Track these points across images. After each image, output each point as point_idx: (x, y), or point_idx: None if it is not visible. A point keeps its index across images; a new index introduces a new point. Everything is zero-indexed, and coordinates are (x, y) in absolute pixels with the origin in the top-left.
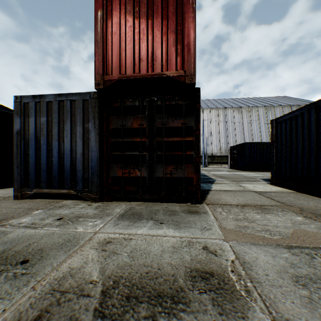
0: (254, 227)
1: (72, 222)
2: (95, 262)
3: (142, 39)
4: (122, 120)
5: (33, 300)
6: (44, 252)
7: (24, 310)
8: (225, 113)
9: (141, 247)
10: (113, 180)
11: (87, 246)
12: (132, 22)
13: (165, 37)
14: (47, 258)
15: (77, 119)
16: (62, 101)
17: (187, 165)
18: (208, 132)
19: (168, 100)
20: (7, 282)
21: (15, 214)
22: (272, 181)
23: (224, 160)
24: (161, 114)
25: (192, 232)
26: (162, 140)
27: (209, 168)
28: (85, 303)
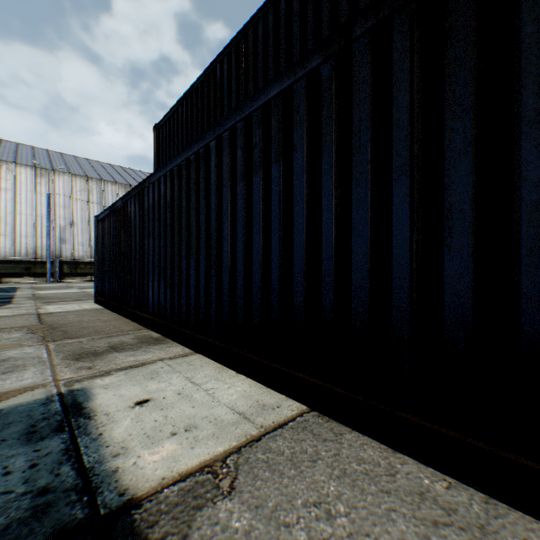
0: None
1: None
2: None
3: None
4: None
5: None
6: None
7: None
8: (103, 190)
9: None
10: None
11: None
12: None
13: None
14: None
15: None
16: None
17: None
18: (67, 217)
19: None
20: None
21: None
22: (95, 297)
23: None
24: None
25: None
26: None
27: (56, 285)
28: None
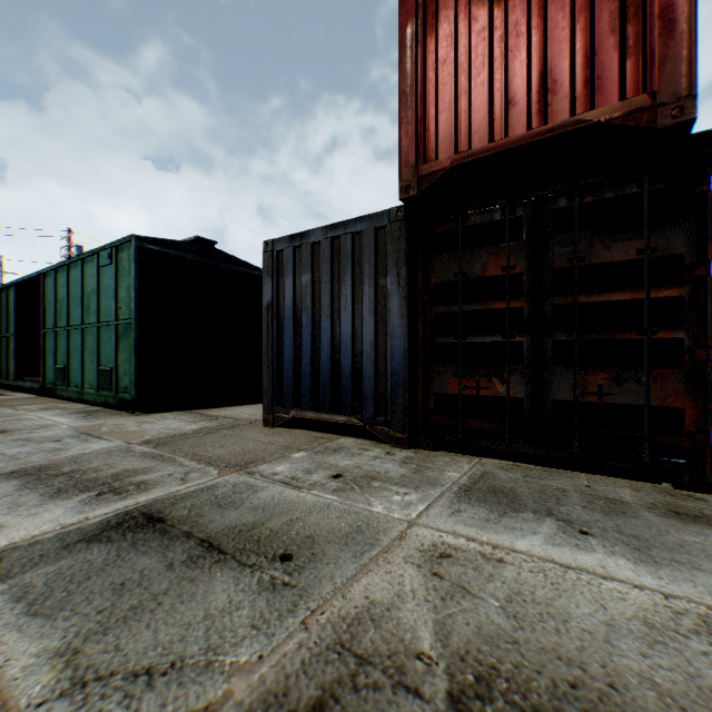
0: None
1: (361, 489)
2: (419, 600)
3: (514, 51)
4: (459, 262)
5: (306, 654)
6: (316, 545)
7: (292, 673)
8: None
9: (536, 592)
10: (437, 403)
11: (397, 553)
12: (485, 19)
13: (582, 19)
14: (322, 559)
15: (364, 270)
16: (337, 237)
17: (656, 372)
18: None
19: (589, 191)
20: (261, 594)
21: (266, 454)
22: None
23: None
24: (567, 232)
25: (708, 589)
26: (570, 301)
27: None
28: (411, 711)
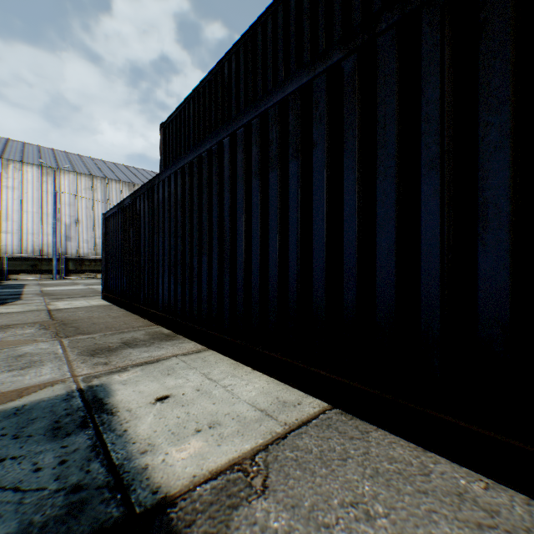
0: None
1: None
2: None
3: None
4: None
5: None
6: None
7: None
8: (108, 188)
9: None
10: None
11: None
12: None
13: None
14: None
15: None
16: None
17: None
18: (73, 215)
19: None
20: None
21: None
22: (103, 294)
23: None
24: None
25: None
26: None
27: (62, 281)
28: None
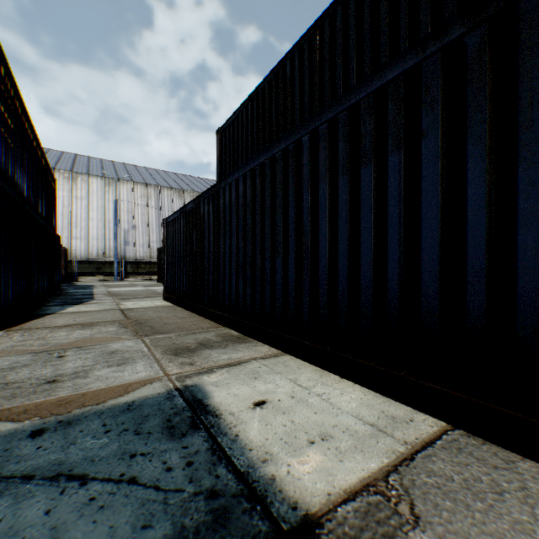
0: (35, 344)
1: None
2: None
3: None
4: None
5: None
6: None
7: None
8: (160, 195)
9: None
10: None
11: None
12: None
13: None
14: None
15: None
16: None
17: None
18: (130, 221)
19: None
20: None
21: None
22: (164, 295)
23: (156, 269)
24: None
25: None
26: None
27: (122, 283)
28: None
